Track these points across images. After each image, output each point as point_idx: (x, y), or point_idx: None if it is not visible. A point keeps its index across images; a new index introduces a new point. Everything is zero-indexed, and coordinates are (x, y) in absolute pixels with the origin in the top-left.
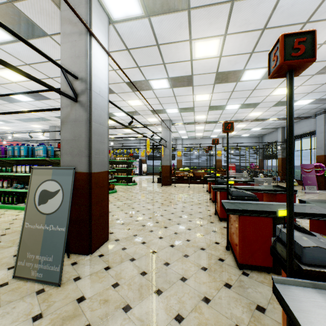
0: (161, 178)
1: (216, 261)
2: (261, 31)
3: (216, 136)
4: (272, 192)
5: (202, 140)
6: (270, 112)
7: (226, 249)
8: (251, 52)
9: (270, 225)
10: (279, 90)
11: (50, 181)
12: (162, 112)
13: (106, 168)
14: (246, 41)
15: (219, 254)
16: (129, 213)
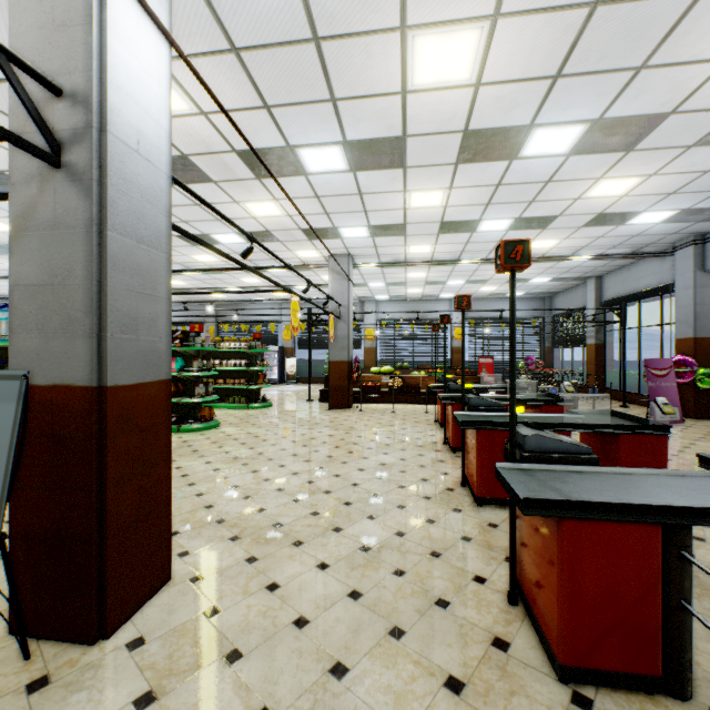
0: (328, 391)
1: (487, 649)
2: (588, 11)
3: (451, 296)
4: (609, 431)
5: (421, 304)
6: (576, 241)
7: (510, 603)
8: (555, 74)
9: (655, 548)
10: (606, 185)
11: None
12: (330, 235)
13: (163, 372)
14: (547, 39)
15: (491, 623)
16: (243, 486)
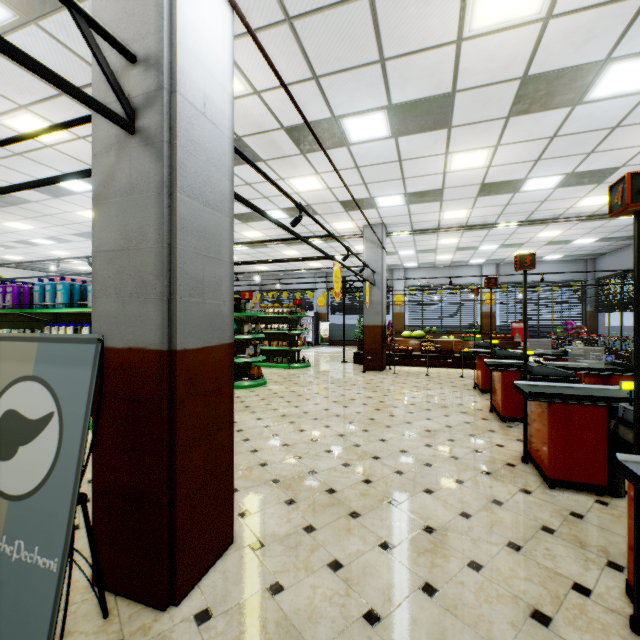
0: (361, 353)
1: None
2: None
3: (482, 262)
4: None
5: (449, 270)
6: None
7: (636, 632)
8: None
9: None
10: None
11: (29, 382)
12: (366, 205)
13: (227, 335)
14: None
15: None
16: (293, 445)
